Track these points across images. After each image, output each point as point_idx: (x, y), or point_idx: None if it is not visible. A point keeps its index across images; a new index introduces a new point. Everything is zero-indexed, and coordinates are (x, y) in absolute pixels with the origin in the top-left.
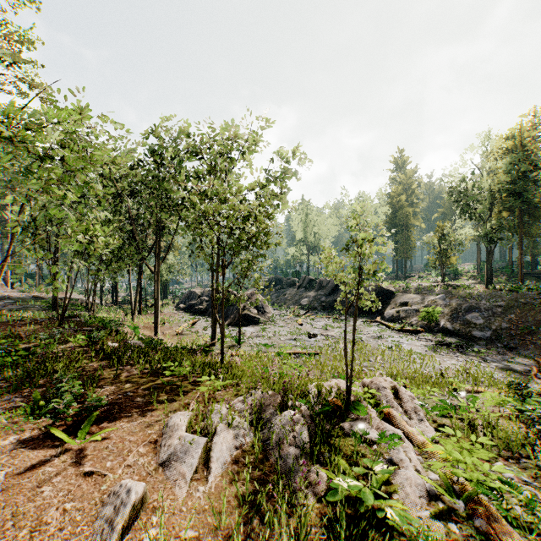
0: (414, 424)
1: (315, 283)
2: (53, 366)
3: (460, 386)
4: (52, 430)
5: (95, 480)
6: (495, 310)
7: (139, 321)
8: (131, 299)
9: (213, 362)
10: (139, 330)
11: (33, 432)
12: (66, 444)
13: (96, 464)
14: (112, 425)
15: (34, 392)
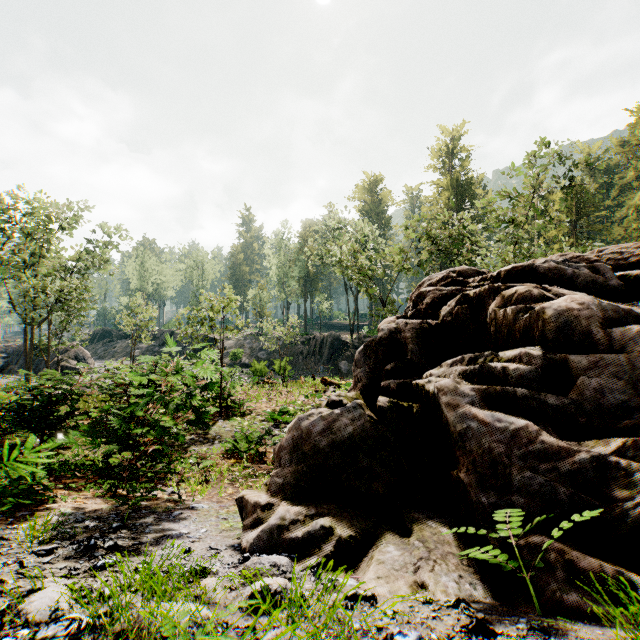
0: None
1: (150, 335)
2: None
3: None
4: None
5: None
6: (275, 349)
7: None
8: None
9: None
10: None
11: None
12: None
13: None
14: None
15: None
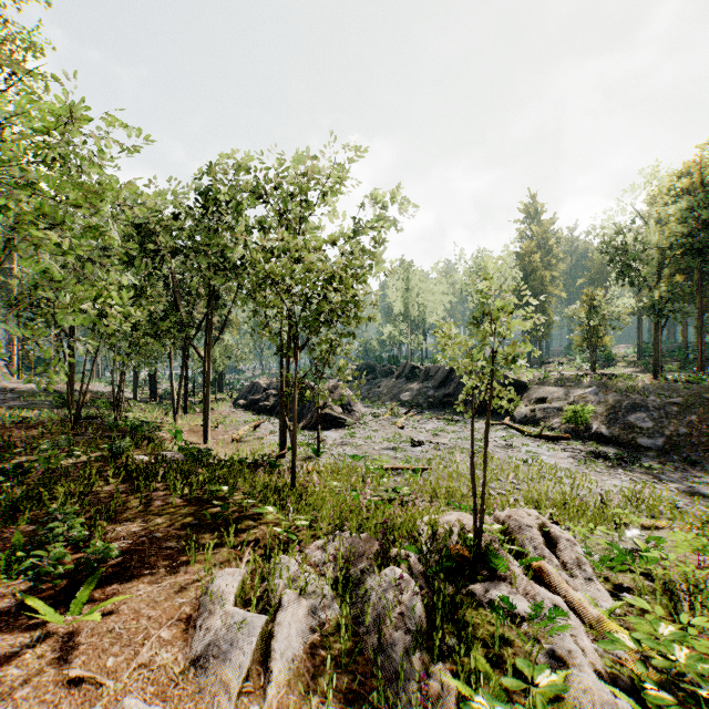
0: (579, 586)
1: (420, 372)
2: (54, 491)
3: (632, 521)
4: (29, 602)
5: (84, 693)
6: (669, 409)
7: (184, 423)
8: (173, 393)
9: (280, 484)
10: (183, 436)
11: (3, 601)
12: (50, 623)
13: (91, 661)
14: (124, 589)
15: (16, 534)
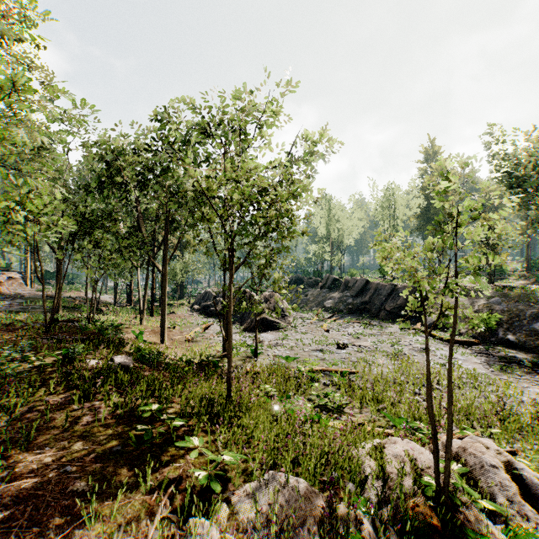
0: None
1: (340, 283)
2: None
3: None
4: None
5: None
6: None
7: (149, 324)
8: (139, 300)
9: (215, 397)
10: (145, 336)
11: None
12: None
13: None
14: None
15: None
